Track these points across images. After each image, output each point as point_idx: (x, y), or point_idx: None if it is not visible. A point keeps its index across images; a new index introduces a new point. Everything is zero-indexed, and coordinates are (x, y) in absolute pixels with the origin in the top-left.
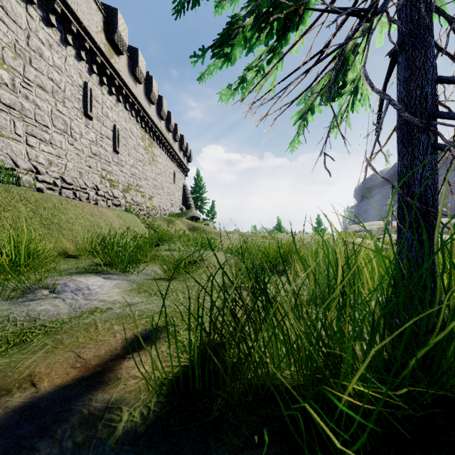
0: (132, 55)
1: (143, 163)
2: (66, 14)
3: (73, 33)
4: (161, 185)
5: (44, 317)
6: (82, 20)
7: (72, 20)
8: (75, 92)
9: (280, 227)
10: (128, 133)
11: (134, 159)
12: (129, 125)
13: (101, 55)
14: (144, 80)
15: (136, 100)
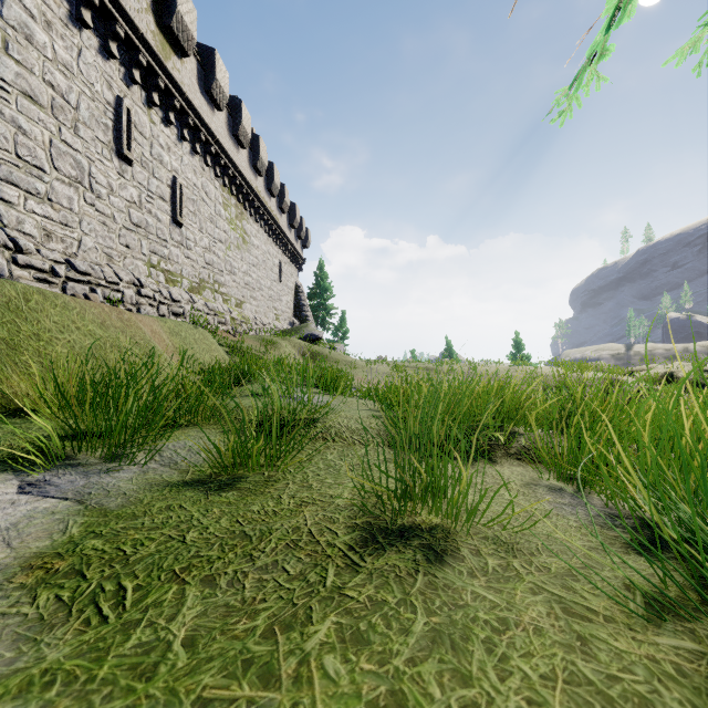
0: (206, 60)
1: (226, 246)
2: None
3: (93, 6)
4: (258, 284)
5: None
6: None
7: None
8: (98, 113)
9: (452, 354)
10: (199, 193)
11: (209, 238)
12: (200, 180)
13: (147, 53)
14: (228, 106)
15: (214, 138)
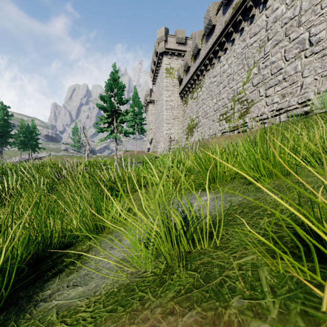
0: None
1: None
2: None
3: None
4: None
5: None
6: None
7: None
8: None
9: None
10: None
11: None
12: None
13: None
14: None
15: None
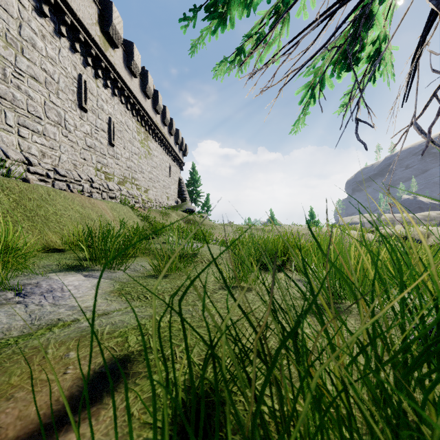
0: (127, 48)
1: (138, 157)
2: (59, 5)
3: (67, 25)
4: (157, 179)
5: None
6: (76, 11)
7: (65, 11)
8: (69, 84)
9: (273, 220)
10: (123, 126)
11: (129, 152)
12: (124, 118)
13: (96, 48)
14: (140, 74)
15: (132, 94)
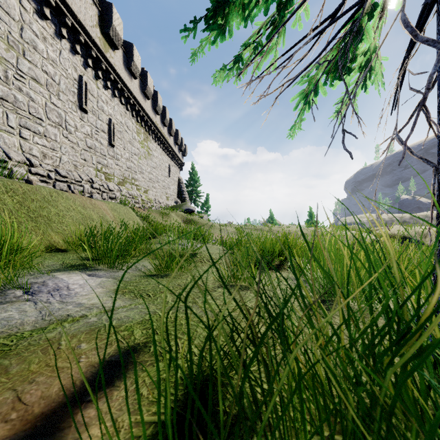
0: (127, 50)
1: (138, 157)
2: (60, 7)
3: (68, 27)
4: (157, 179)
5: (3, 328)
6: (77, 13)
7: (66, 14)
8: (69, 86)
9: (273, 220)
10: (123, 127)
11: (129, 153)
12: (124, 119)
13: (96, 49)
14: (140, 75)
15: (132, 95)
